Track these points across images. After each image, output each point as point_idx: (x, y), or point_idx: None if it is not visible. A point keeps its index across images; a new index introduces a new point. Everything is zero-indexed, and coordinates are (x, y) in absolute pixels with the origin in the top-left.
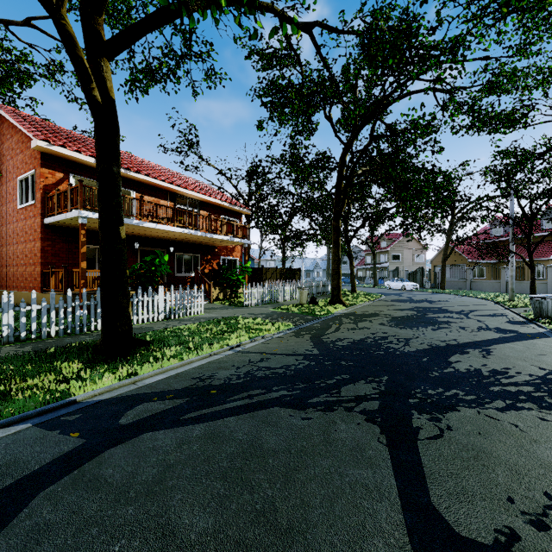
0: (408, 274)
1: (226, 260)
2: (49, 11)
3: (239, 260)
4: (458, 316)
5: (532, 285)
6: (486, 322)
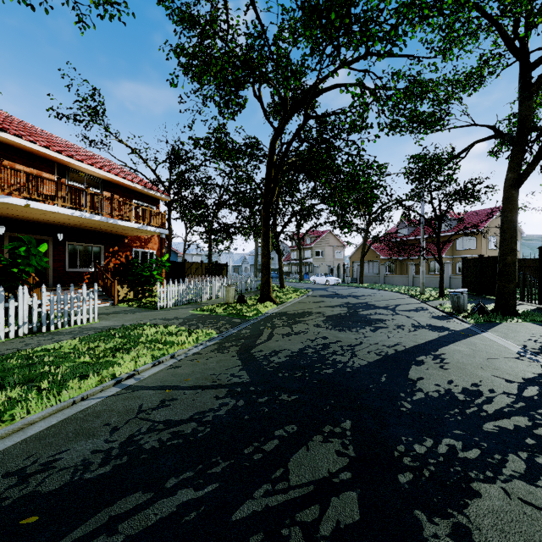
0: (330, 269)
1: (139, 253)
2: None
3: (156, 253)
4: (388, 313)
5: (441, 280)
6: (415, 318)
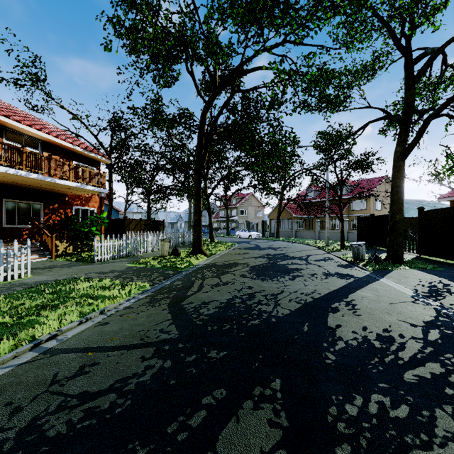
0: (252, 226)
1: (80, 210)
2: None
3: (97, 211)
4: (302, 262)
5: (342, 234)
6: (325, 267)
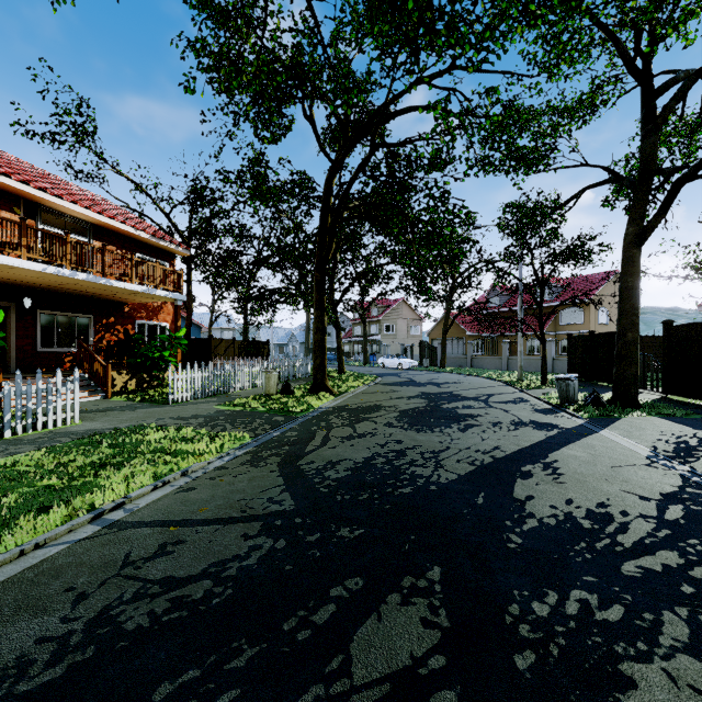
0: (404, 349)
1: (145, 327)
2: None
3: (170, 327)
4: (479, 405)
5: (544, 363)
6: (515, 412)
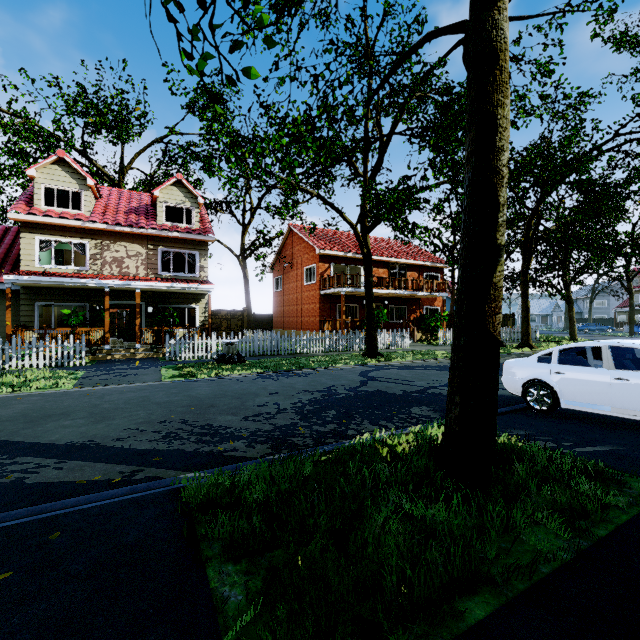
0: None
1: (428, 309)
2: (352, 228)
3: (440, 309)
4: None
5: None
6: None
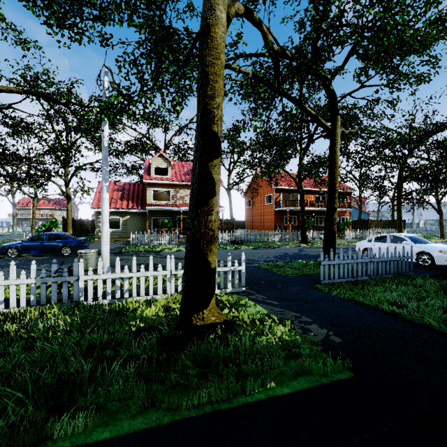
0: None
1: (341, 218)
2: (294, 179)
3: (349, 217)
4: None
5: None
6: None
